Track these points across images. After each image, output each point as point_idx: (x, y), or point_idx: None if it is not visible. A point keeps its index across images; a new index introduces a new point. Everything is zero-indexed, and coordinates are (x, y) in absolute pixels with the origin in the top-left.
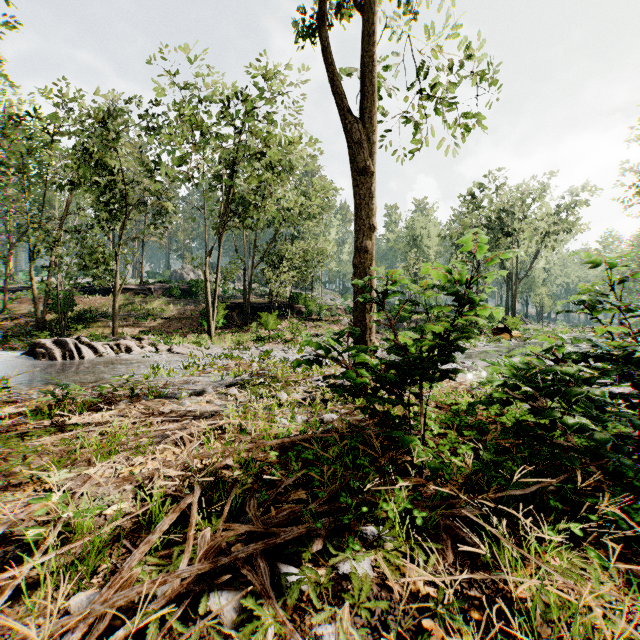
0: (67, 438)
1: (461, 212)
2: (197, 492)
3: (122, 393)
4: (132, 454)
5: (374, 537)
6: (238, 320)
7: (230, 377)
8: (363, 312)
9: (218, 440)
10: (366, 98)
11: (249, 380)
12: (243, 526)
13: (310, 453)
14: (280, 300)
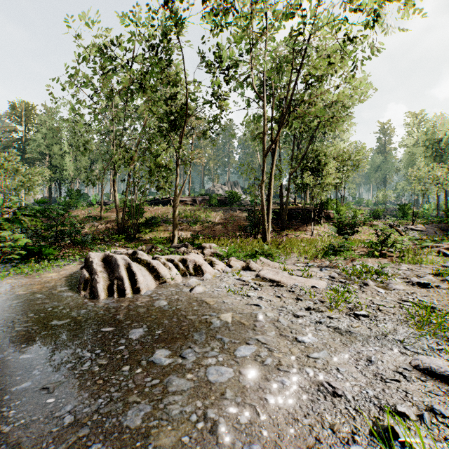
0: None
1: None
2: None
3: None
4: None
5: None
6: (273, 225)
7: None
8: None
9: None
10: None
11: None
12: None
13: None
14: (305, 206)
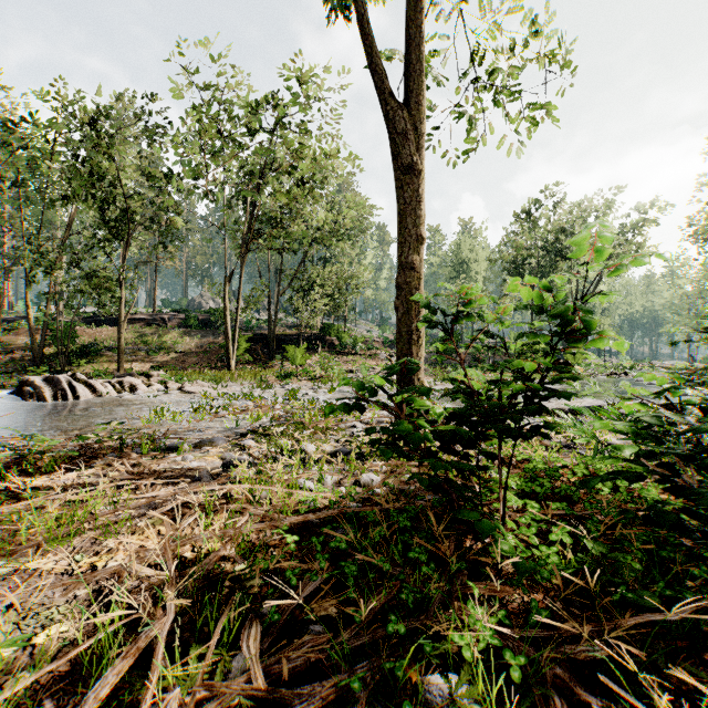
0: (18, 511)
1: (514, 232)
2: (169, 616)
3: (112, 443)
4: (100, 536)
5: (444, 698)
6: (262, 354)
7: (247, 422)
8: (409, 344)
9: (221, 513)
10: (412, 79)
11: (269, 427)
12: (233, 685)
13: (342, 539)
14: (310, 331)
